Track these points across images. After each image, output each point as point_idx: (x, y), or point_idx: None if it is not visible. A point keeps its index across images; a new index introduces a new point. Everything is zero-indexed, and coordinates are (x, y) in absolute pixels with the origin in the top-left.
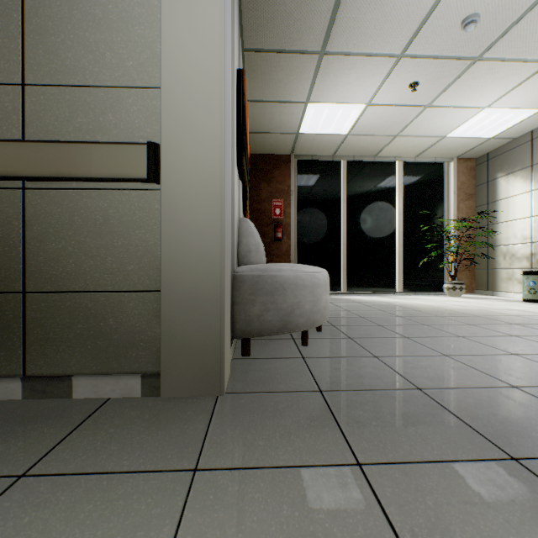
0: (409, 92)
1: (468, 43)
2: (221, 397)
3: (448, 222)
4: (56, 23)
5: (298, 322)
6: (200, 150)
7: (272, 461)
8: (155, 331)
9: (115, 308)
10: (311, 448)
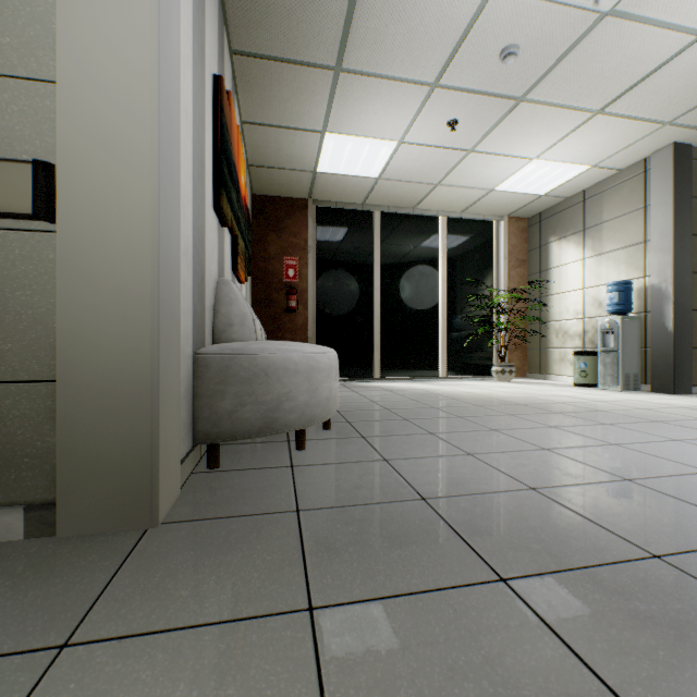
0: (448, 132)
1: (510, 79)
2: (152, 529)
3: (498, 292)
4: None
5: (289, 419)
6: (120, 179)
7: (190, 619)
8: (50, 440)
9: None
10: (254, 593)
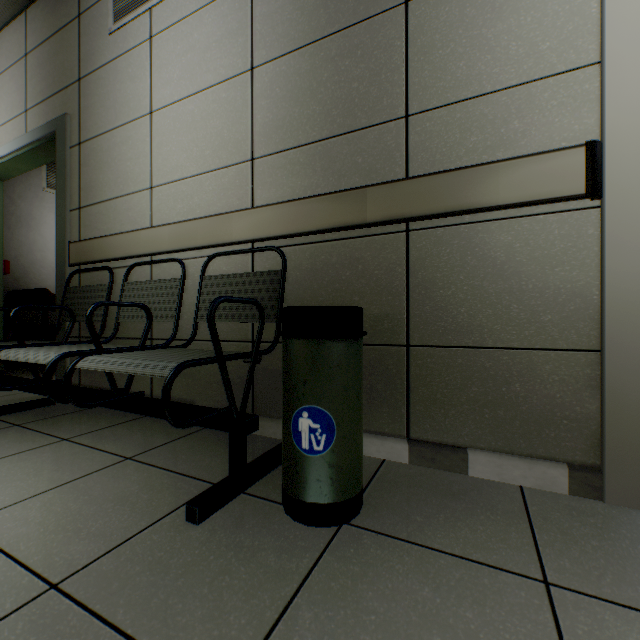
0: None
1: None
2: None
3: None
4: (443, 34)
5: None
6: None
7: None
8: (587, 407)
9: (522, 371)
10: None
